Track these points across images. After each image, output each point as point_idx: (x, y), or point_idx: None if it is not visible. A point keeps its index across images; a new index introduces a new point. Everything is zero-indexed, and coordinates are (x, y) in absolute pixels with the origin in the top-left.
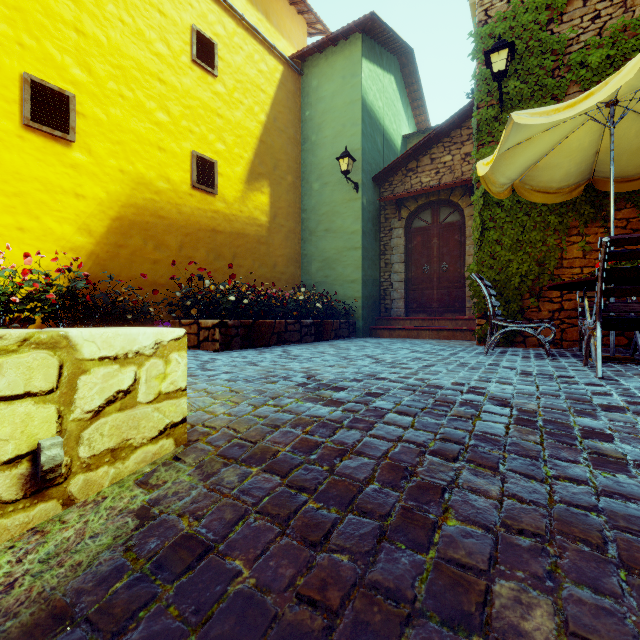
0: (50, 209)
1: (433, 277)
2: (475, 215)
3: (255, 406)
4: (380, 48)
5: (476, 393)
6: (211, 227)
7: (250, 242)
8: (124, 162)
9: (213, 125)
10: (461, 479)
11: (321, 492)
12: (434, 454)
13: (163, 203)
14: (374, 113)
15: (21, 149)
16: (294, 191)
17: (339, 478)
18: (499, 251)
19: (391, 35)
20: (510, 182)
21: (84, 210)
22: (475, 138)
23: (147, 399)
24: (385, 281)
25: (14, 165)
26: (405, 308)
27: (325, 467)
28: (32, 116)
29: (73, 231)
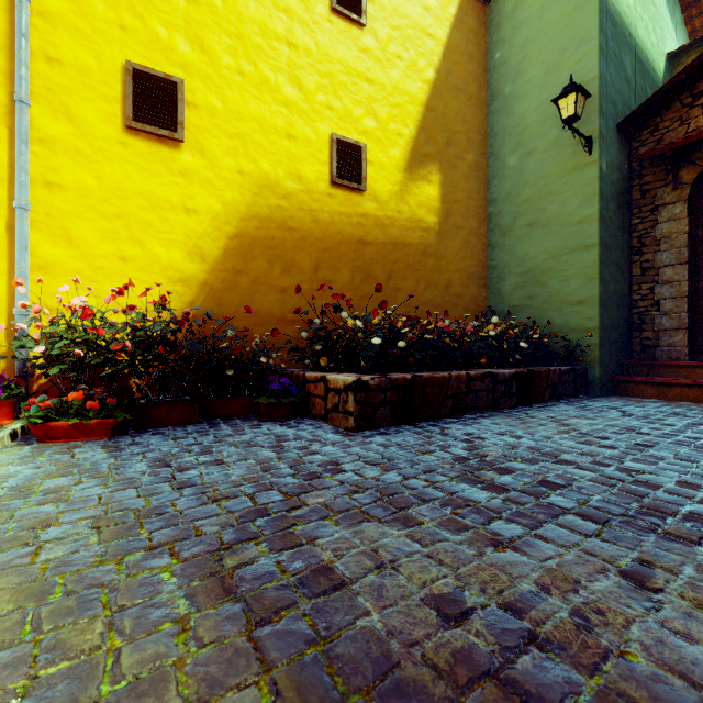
0: (156, 231)
1: None
2: None
3: None
4: None
5: None
6: (357, 237)
7: (412, 254)
8: (244, 160)
9: (360, 95)
10: None
11: None
12: None
13: (293, 210)
14: (619, 16)
15: (123, 159)
16: (476, 175)
17: None
18: None
19: None
20: None
21: (195, 228)
22: None
23: None
24: (641, 299)
25: (115, 179)
26: (688, 345)
27: None
28: (135, 115)
29: (182, 257)
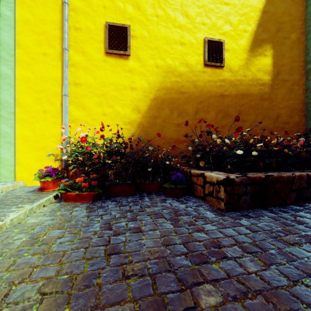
0: (118, 100)
1: None
2: None
3: None
4: None
5: None
6: (219, 93)
7: (253, 100)
8: (158, 60)
9: (221, 13)
10: None
11: None
12: None
13: (183, 82)
14: None
15: (104, 68)
16: (298, 46)
17: None
18: None
19: None
20: None
21: (135, 97)
22: None
23: None
24: None
25: (101, 78)
26: None
27: None
28: (109, 46)
29: (130, 111)
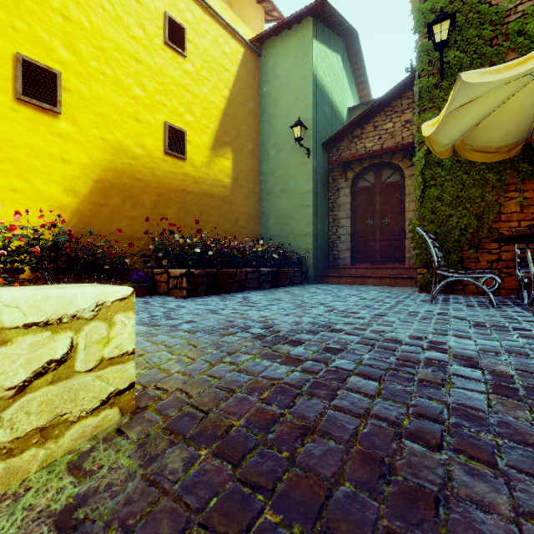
0: (39, 172)
1: (376, 231)
2: (417, 174)
3: (211, 363)
4: (328, 31)
5: (438, 350)
6: (181, 188)
7: (215, 201)
8: (105, 131)
9: (183, 99)
10: (454, 481)
11: (280, 495)
12: (412, 438)
13: (139, 167)
14: (323, 87)
15: (14, 120)
16: (254, 157)
17: (302, 472)
18: (439, 207)
19: (338, 19)
20: (452, 143)
21: (70, 173)
22: (417, 104)
23: (86, 367)
24: (333, 234)
25: (7, 134)
26: (351, 258)
27: (284, 453)
28: (23, 91)
29: (60, 192)
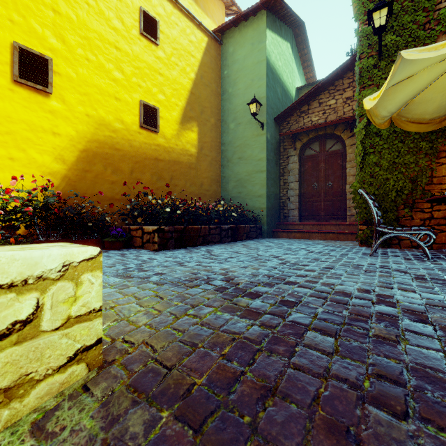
0: (33, 144)
1: (321, 192)
2: (358, 143)
3: (176, 316)
4: (280, 22)
5: (387, 303)
6: (154, 156)
7: (183, 167)
8: (89, 108)
9: (156, 81)
10: None
11: None
12: (376, 403)
13: (118, 139)
14: (275, 70)
15: (11, 99)
16: (216, 130)
17: (264, 442)
18: (378, 171)
19: (288, 11)
20: (389, 115)
21: (59, 144)
22: (358, 82)
23: (53, 326)
24: (283, 196)
25: (6, 111)
26: (299, 216)
27: (246, 418)
28: (20, 74)
29: (51, 160)
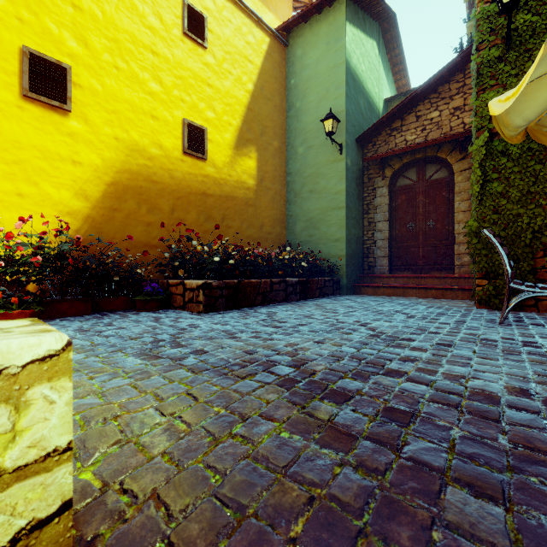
0: (48, 175)
1: (418, 235)
2: (475, 167)
3: (213, 437)
4: (363, 13)
5: None
6: (201, 191)
7: (238, 204)
8: (119, 130)
9: (203, 94)
10: None
11: None
12: None
13: (156, 168)
14: (357, 76)
15: (20, 119)
16: (280, 156)
17: None
18: (504, 205)
19: None
20: (525, 124)
21: (81, 176)
22: (475, 83)
23: None
24: (368, 239)
25: (14, 134)
26: (389, 266)
27: None
28: (30, 87)
29: (70, 196)
